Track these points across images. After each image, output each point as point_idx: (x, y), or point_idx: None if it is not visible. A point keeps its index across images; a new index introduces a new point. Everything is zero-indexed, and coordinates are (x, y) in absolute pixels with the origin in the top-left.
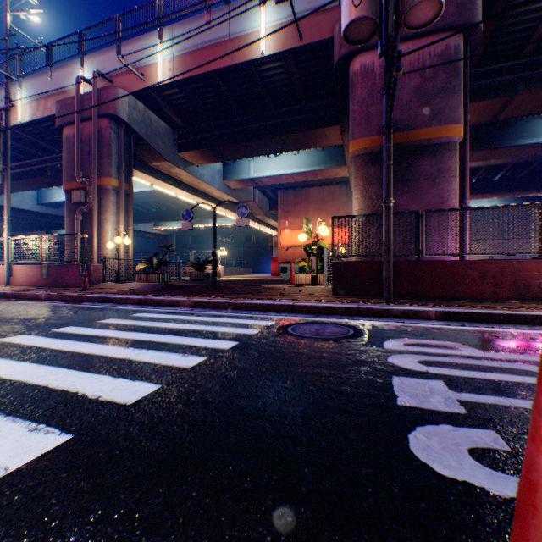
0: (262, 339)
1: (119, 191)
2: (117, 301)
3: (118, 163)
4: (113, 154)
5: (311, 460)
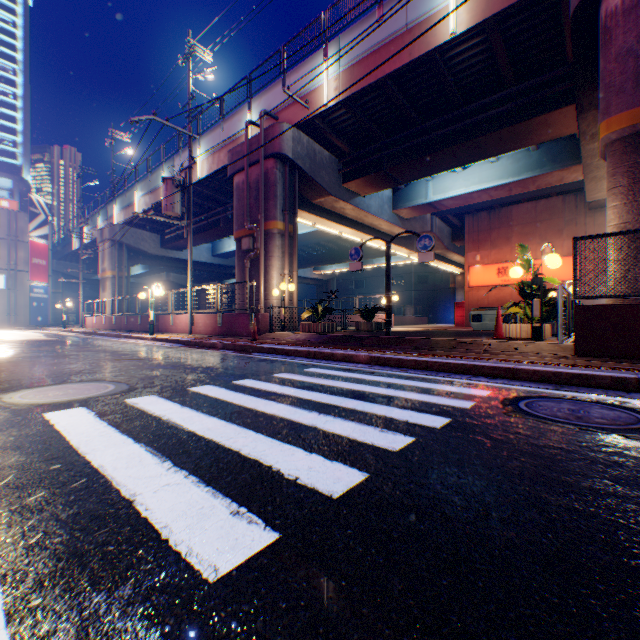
0: (485, 417)
1: (283, 234)
2: (285, 352)
3: (282, 204)
4: (277, 195)
5: None
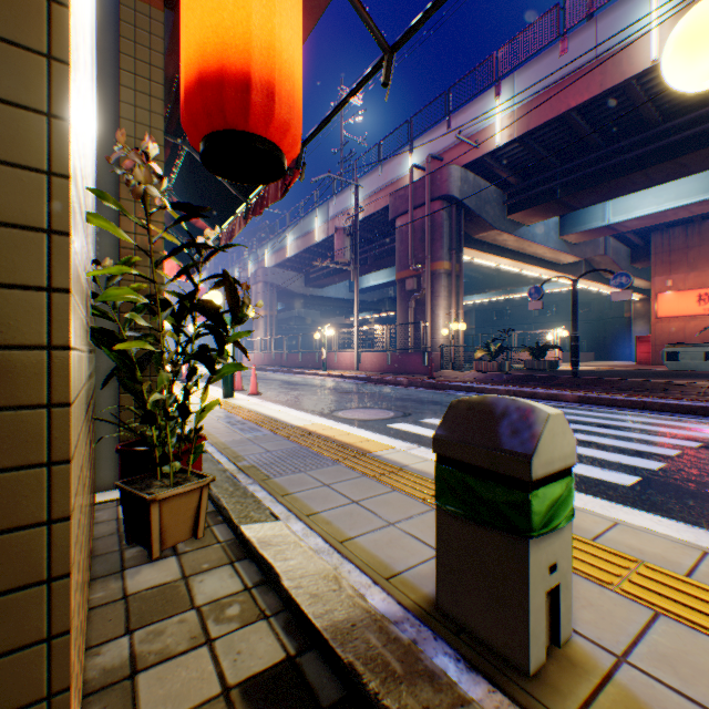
0: None
1: (448, 274)
2: (479, 390)
3: (448, 244)
4: (443, 236)
5: None
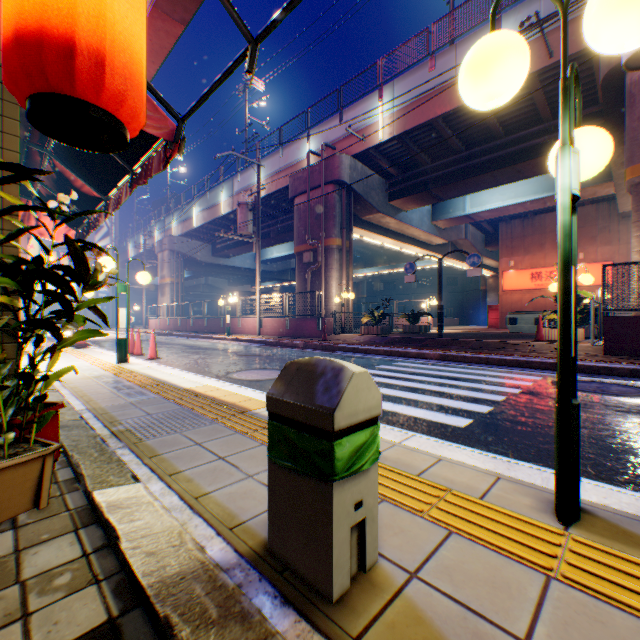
0: (543, 389)
1: (340, 249)
2: (363, 351)
3: (340, 223)
4: (336, 216)
5: (639, 446)
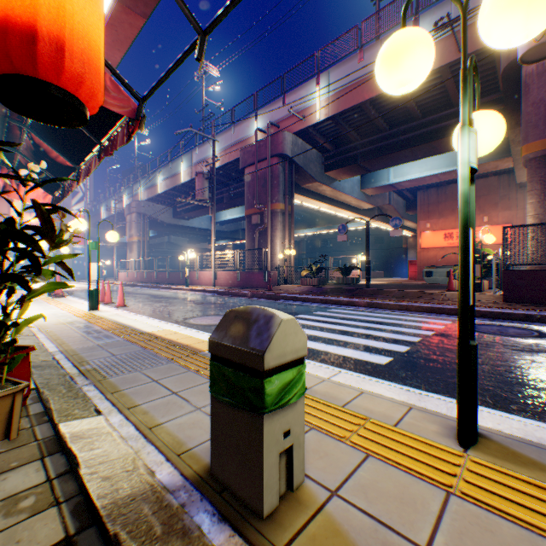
0: (452, 332)
1: (284, 213)
2: (302, 299)
3: (283, 190)
4: (280, 184)
5: (531, 379)
